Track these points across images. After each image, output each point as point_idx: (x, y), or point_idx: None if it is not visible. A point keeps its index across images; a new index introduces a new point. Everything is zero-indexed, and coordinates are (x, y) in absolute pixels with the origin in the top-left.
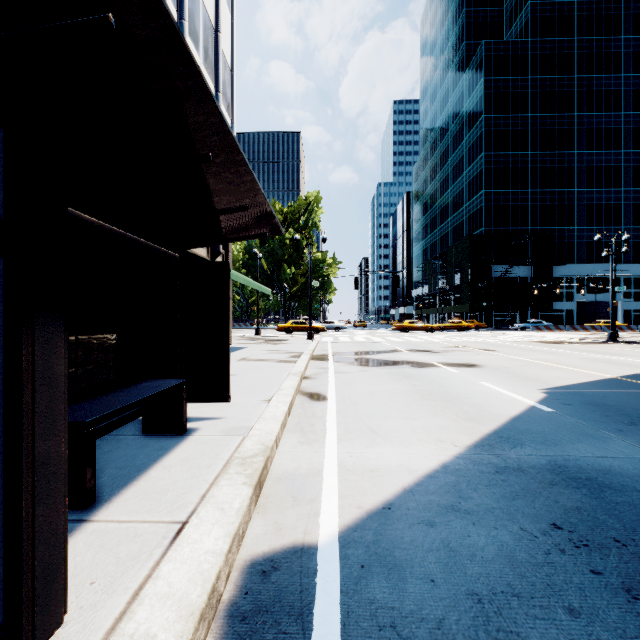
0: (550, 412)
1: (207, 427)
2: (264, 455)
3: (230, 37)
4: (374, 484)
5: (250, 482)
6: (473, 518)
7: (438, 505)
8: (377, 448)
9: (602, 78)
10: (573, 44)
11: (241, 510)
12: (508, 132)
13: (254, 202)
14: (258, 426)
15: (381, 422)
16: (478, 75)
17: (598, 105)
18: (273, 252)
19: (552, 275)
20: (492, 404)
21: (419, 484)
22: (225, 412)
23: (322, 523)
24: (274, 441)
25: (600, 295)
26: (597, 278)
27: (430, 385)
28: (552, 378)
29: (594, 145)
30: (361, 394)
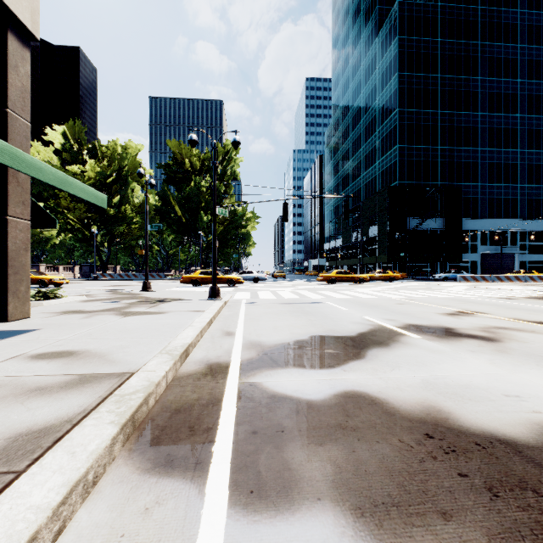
0: None
1: None
2: None
3: None
4: None
5: None
6: None
7: None
8: None
9: (502, 46)
10: (477, 12)
11: None
12: (420, 90)
13: None
14: None
15: None
16: (392, 35)
17: (498, 71)
18: (189, 199)
19: (462, 227)
20: None
21: None
22: None
23: None
24: None
25: (500, 247)
26: (497, 232)
27: None
28: None
29: (495, 108)
30: None
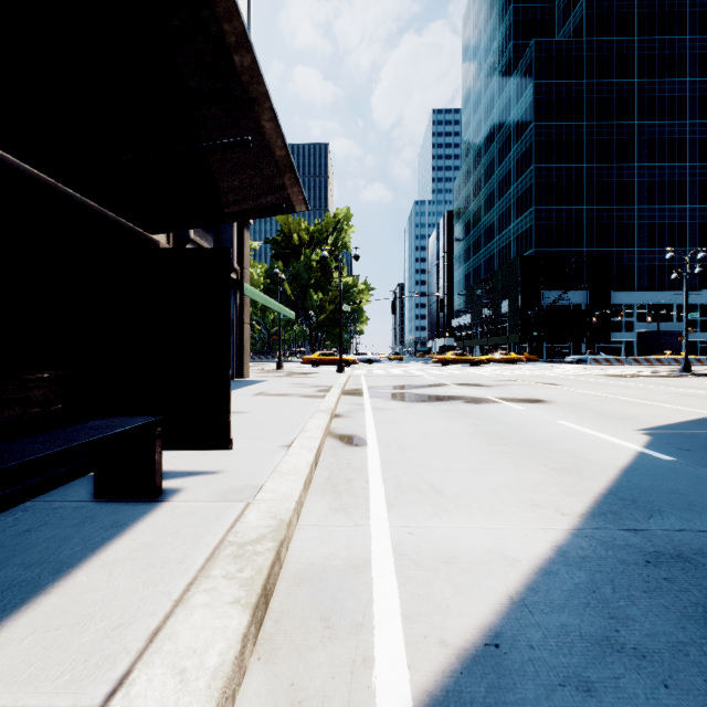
0: (669, 461)
1: (195, 487)
2: (275, 538)
3: (246, 16)
4: (458, 589)
5: (246, 598)
6: (658, 670)
7: (581, 637)
8: (448, 519)
9: (665, 83)
10: (633, 44)
11: (220, 675)
12: (561, 142)
13: (260, 130)
14: (270, 485)
15: (445, 476)
16: (527, 78)
17: (661, 113)
18: (298, 276)
19: (610, 302)
20: (586, 450)
21: (533, 588)
22: (226, 463)
23: (379, 687)
24: (293, 511)
25: (663, 324)
26: (659, 305)
27: (495, 425)
28: (644, 416)
29: (656, 157)
30: (410, 436)
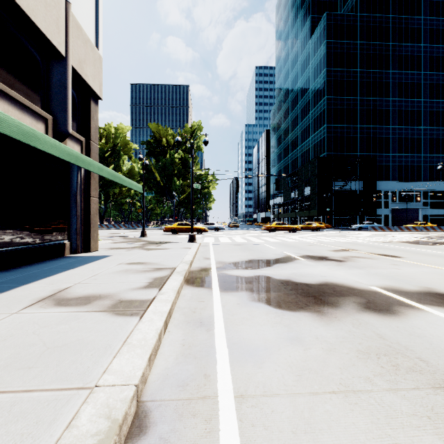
0: None
1: None
2: None
3: None
4: None
5: None
6: None
7: None
8: None
9: (408, 46)
10: (389, 20)
11: None
12: (343, 82)
13: None
14: None
15: None
16: (321, 38)
17: (406, 65)
18: (165, 168)
19: (376, 188)
20: None
21: None
22: None
23: None
24: None
25: (407, 204)
26: (405, 191)
27: None
28: None
29: (403, 94)
30: None
